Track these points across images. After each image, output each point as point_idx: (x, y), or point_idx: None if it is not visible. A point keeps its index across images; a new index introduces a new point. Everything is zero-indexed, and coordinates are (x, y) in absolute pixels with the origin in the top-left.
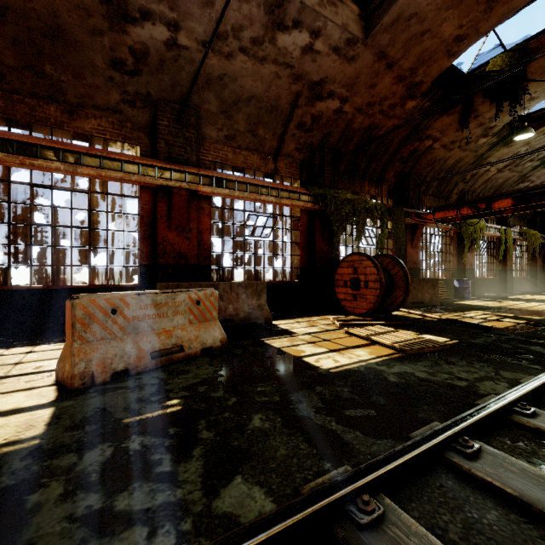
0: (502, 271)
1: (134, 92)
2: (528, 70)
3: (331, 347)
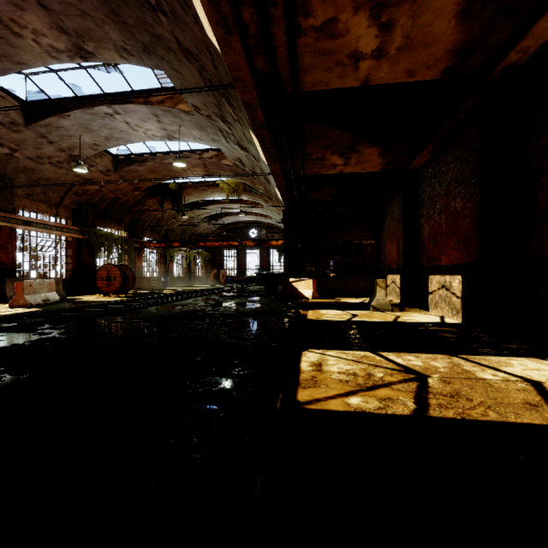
0: (190, 273)
1: None
2: (184, 192)
3: (105, 299)
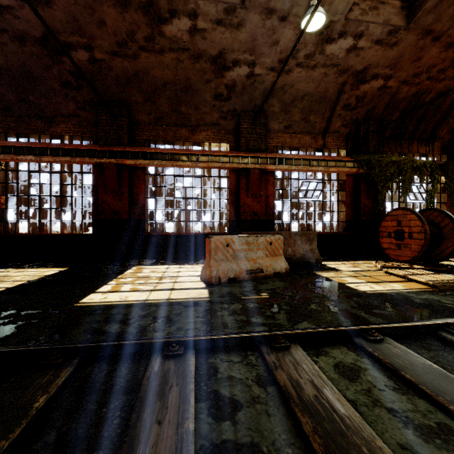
0: None
1: (227, 110)
2: None
3: (370, 280)
